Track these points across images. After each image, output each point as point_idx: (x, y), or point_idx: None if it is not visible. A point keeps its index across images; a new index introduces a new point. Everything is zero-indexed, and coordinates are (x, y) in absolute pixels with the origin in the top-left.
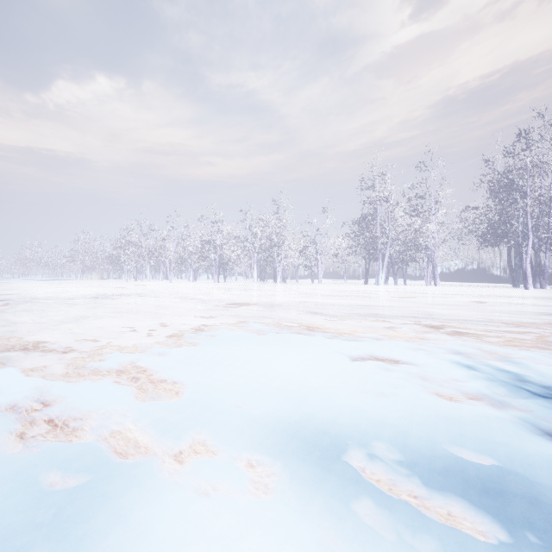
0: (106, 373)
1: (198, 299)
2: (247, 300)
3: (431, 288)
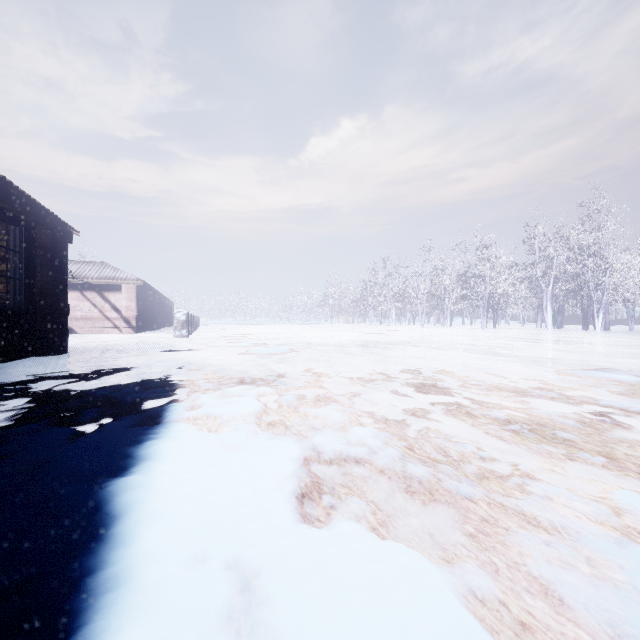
0: None
1: (508, 356)
2: (613, 364)
3: None
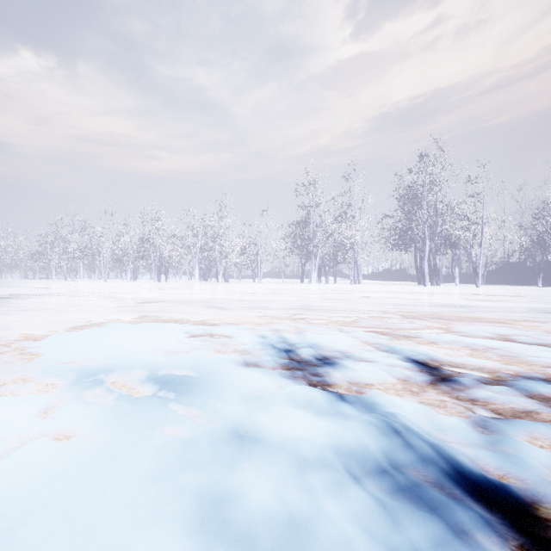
0: None
1: (119, 298)
2: (168, 298)
3: (352, 286)
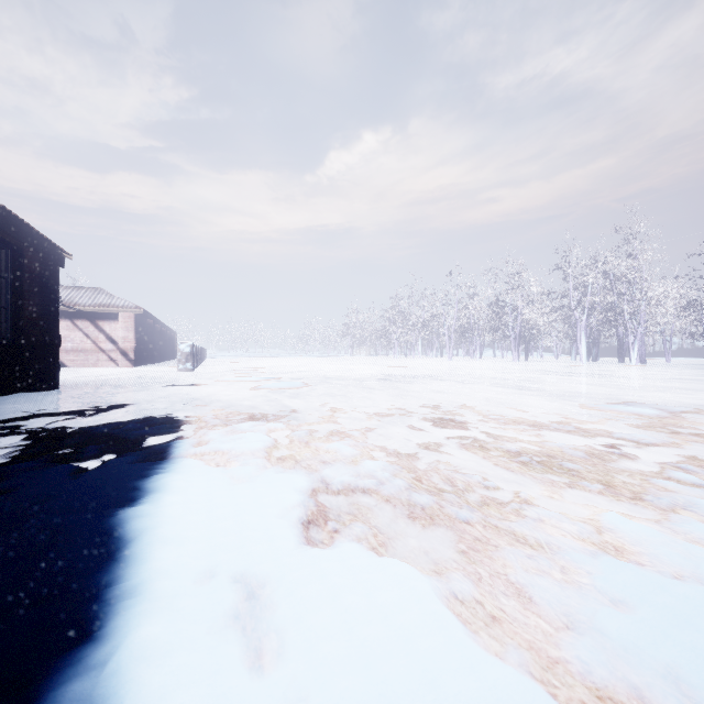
0: None
1: (534, 390)
2: (639, 397)
3: None
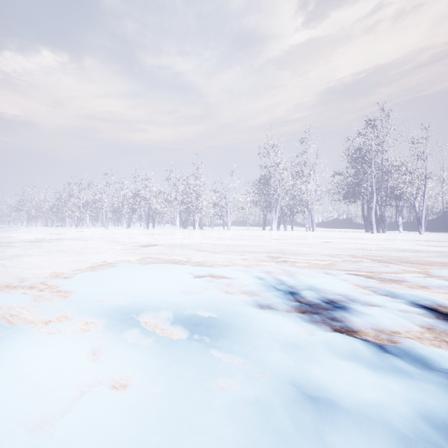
0: (21, 288)
1: (121, 242)
2: (160, 242)
3: (308, 233)
